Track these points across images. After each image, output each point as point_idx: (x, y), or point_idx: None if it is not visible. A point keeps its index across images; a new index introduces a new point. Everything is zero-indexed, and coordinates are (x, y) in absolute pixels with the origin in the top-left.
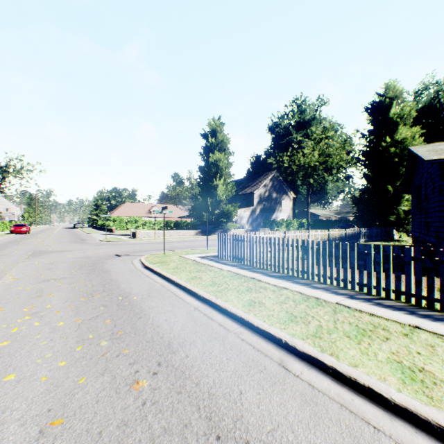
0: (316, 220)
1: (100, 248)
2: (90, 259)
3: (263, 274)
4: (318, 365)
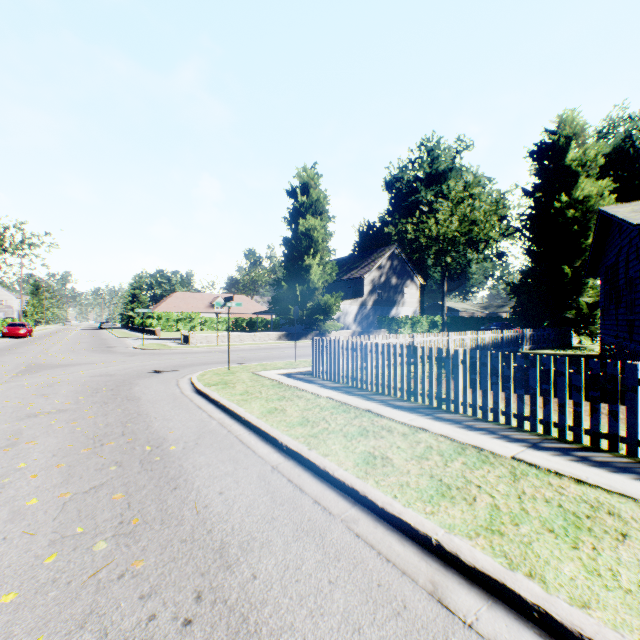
0: (454, 318)
1: (131, 360)
2: (113, 377)
3: (384, 403)
4: (506, 598)
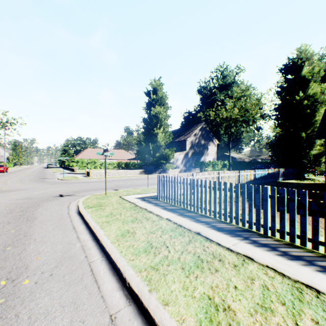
0: (235, 162)
1: (51, 187)
2: (30, 200)
3: (208, 225)
4: None
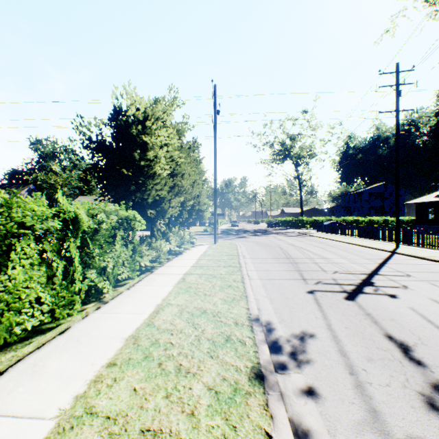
0: None
1: None
2: None
3: None
4: None
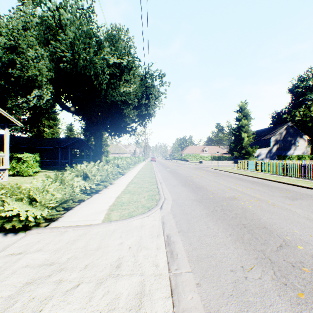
0: None
1: (193, 166)
2: (195, 167)
3: (247, 171)
4: (243, 175)
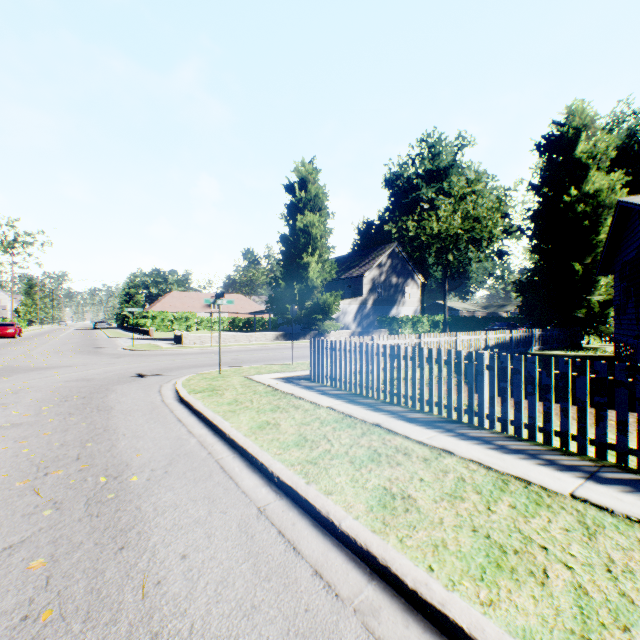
0: (455, 318)
1: (116, 362)
2: (89, 382)
3: (394, 415)
4: None
